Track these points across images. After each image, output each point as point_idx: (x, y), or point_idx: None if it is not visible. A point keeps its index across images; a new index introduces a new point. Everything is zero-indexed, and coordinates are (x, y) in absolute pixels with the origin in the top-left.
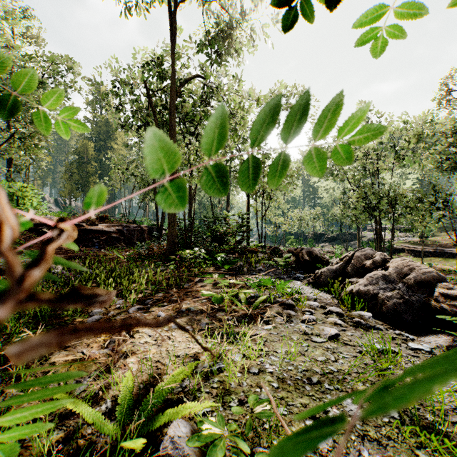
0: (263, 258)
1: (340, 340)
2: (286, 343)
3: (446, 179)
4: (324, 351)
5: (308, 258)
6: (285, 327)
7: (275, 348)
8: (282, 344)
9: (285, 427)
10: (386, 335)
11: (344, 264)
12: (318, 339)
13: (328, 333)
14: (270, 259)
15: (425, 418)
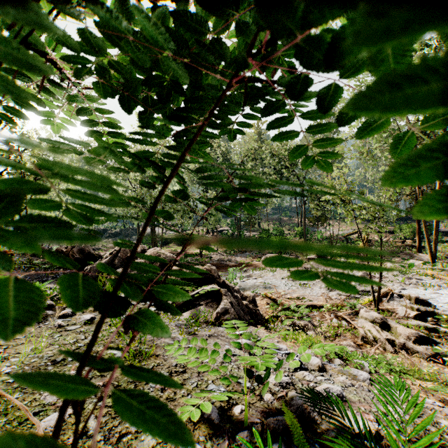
0: (19, 261)
1: (95, 322)
2: (32, 340)
3: (197, 189)
4: (76, 335)
5: (80, 255)
6: (38, 327)
7: (20, 350)
8: (27, 342)
9: (9, 397)
10: (136, 307)
11: (113, 258)
12: (73, 327)
13: (85, 319)
14: (31, 262)
15: (140, 349)
